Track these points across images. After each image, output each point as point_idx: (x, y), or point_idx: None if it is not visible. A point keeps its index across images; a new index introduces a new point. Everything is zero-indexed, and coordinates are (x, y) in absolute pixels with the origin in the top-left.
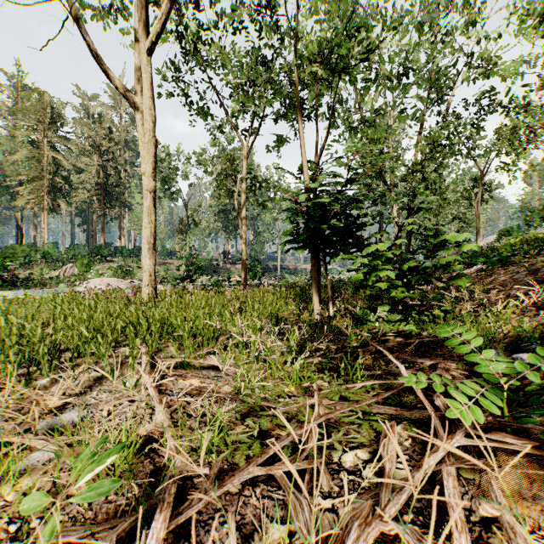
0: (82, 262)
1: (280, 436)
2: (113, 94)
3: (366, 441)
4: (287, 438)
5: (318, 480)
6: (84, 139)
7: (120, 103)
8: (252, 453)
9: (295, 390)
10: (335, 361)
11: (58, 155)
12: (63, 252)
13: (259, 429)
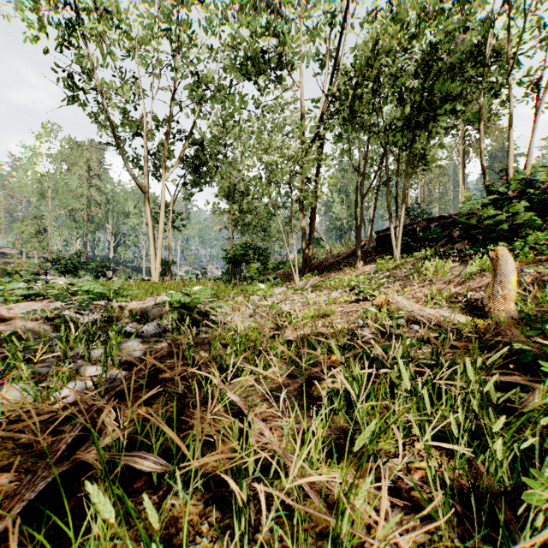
0: None
1: None
2: None
3: None
4: None
5: None
6: None
7: None
8: None
9: None
10: None
11: None
12: None
13: None
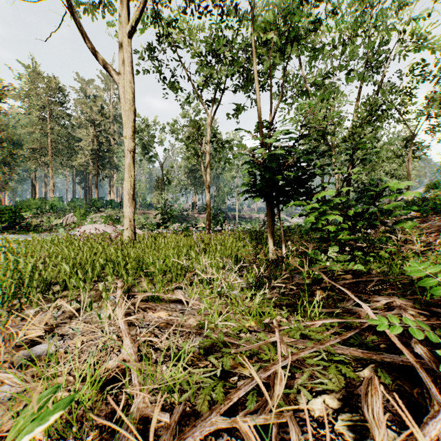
0: (80, 212)
1: (243, 374)
2: (105, 79)
3: (336, 388)
4: (251, 382)
5: (286, 432)
6: (82, 115)
7: (110, 86)
8: (214, 396)
9: (255, 325)
10: (291, 298)
11: (62, 127)
12: (66, 205)
13: (222, 366)
